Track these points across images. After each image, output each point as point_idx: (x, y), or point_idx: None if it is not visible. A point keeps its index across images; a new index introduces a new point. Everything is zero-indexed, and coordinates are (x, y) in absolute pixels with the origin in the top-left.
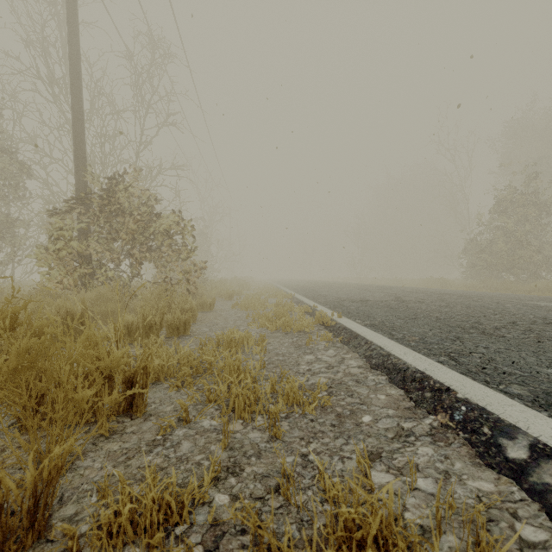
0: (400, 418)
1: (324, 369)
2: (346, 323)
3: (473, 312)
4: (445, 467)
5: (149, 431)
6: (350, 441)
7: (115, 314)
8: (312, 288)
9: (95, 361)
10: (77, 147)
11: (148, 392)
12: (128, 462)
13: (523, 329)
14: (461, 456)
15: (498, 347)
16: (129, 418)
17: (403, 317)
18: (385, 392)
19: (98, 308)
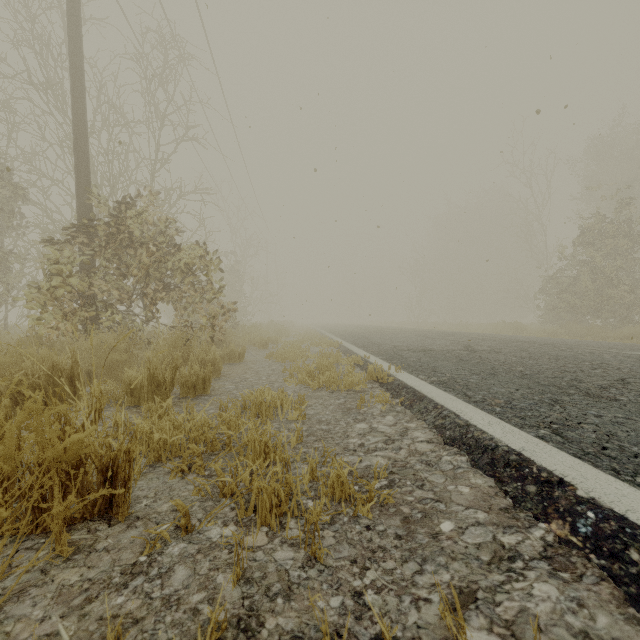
0: (496, 527)
1: (382, 444)
2: (407, 380)
3: (565, 366)
4: (581, 622)
5: (130, 547)
6: (426, 566)
7: (120, 367)
8: (363, 334)
9: (37, 451)
10: (78, 165)
11: (142, 480)
12: (87, 608)
13: (639, 388)
14: (602, 602)
15: (615, 415)
16: (106, 524)
17: (478, 372)
18: (468, 482)
19: (98, 360)
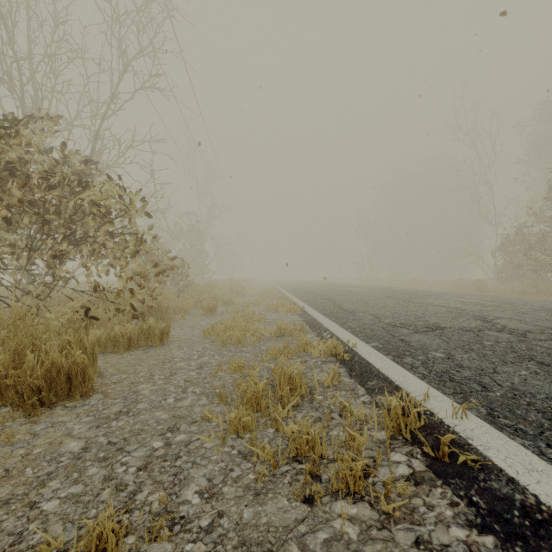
0: None
1: None
2: (546, 491)
3: None
4: None
5: None
6: None
7: None
8: (324, 294)
9: None
10: None
11: None
12: None
13: None
14: None
15: None
16: None
17: None
18: None
19: None
